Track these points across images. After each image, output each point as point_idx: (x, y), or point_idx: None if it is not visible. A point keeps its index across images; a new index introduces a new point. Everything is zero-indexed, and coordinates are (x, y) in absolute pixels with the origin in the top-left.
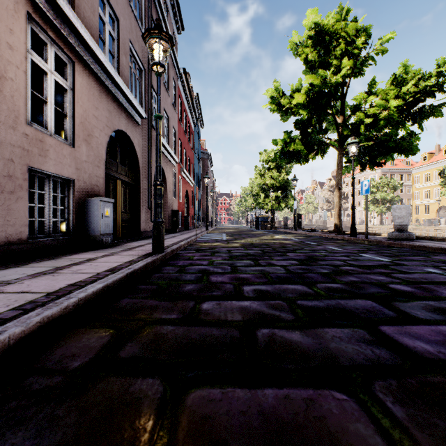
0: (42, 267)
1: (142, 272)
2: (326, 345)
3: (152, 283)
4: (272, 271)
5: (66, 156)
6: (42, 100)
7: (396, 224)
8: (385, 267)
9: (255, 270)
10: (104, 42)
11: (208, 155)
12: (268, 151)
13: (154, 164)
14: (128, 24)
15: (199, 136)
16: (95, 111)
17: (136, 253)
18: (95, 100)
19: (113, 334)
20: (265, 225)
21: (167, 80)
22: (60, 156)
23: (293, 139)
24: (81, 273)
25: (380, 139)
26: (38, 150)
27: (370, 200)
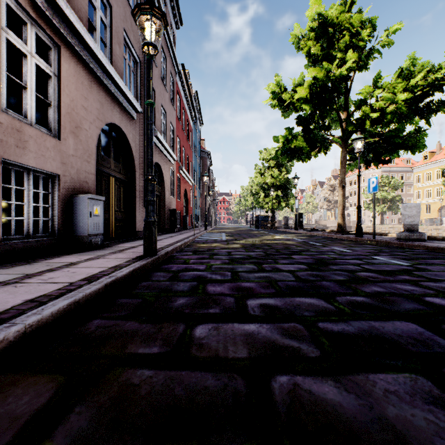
0: (10, 274)
1: (127, 279)
2: (382, 413)
3: (137, 296)
4: (280, 278)
5: (49, 149)
6: (21, 86)
7: (406, 224)
8: (407, 273)
9: (259, 277)
10: (95, 28)
11: (208, 153)
12: (268, 149)
13: None
14: (122, 12)
15: (198, 135)
16: (84, 101)
17: (125, 256)
18: (84, 89)
19: (59, 385)
20: (266, 224)
21: (165, 75)
22: (42, 148)
23: (294, 135)
24: (50, 283)
25: (385, 135)
26: (15, 140)
27: (371, 199)
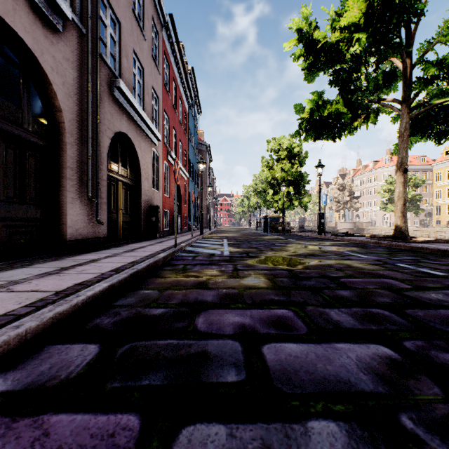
0: None
1: None
2: None
3: None
4: None
5: None
6: None
7: None
8: None
9: None
10: None
11: (207, 146)
12: (278, 138)
13: (109, 127)
14: None
15: (196, 124)
16: None
17: None
18: None
19: None
20: (276, 227)
21: (142, 16)
22: None
23: (325, 101)
24: None
25: None
26: None
27: (387, 199)
